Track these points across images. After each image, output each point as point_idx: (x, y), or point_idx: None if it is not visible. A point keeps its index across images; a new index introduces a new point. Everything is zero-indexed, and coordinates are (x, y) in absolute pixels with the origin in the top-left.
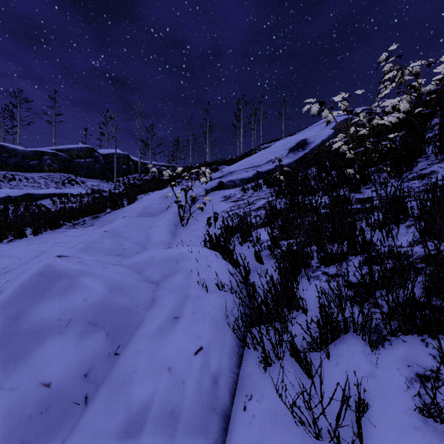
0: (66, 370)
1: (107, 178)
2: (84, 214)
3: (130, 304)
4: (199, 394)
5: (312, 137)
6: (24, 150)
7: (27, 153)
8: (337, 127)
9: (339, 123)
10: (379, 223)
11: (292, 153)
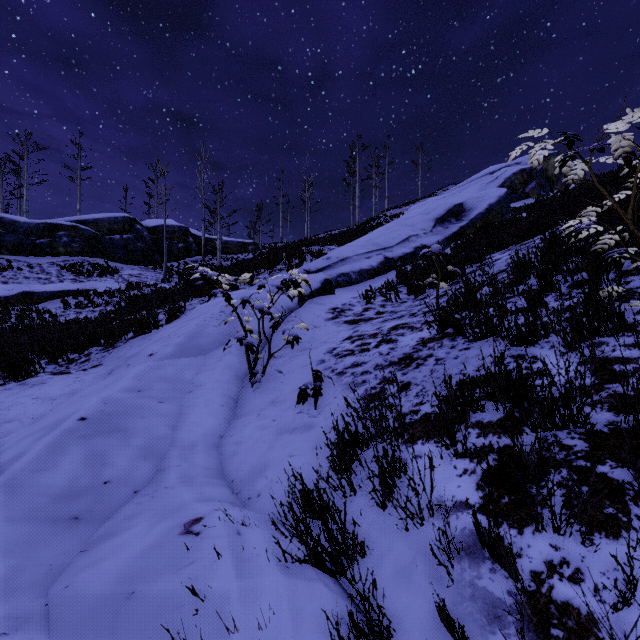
0: None
1: (155, 263)
2: (85, 346)
3: None
4: None
5: (472, 200)
6: (28, 223)
7: (32, 227)
8: (508, 184)
9: (511, 176)
10: None
11: (440, 226)
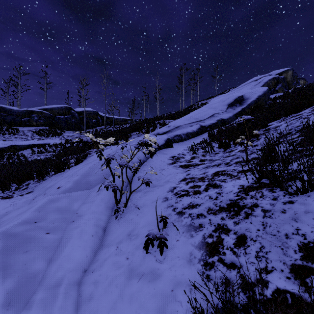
0: None
1: (81, 130)
2: (23, 180)
3: None
4: None
5: (248, 94)
6: (18, 110)
7: (20, 112)
8: (266, 85)
9: (268, 81)
10: None
11: (230, 108)
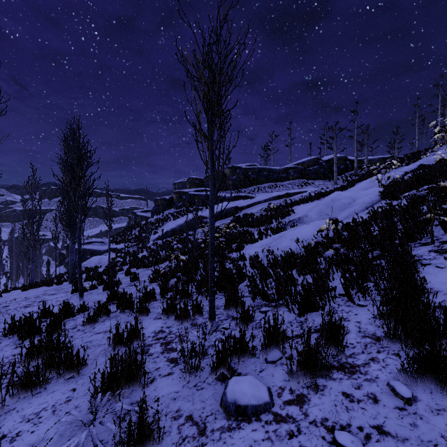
0: (346, 202)
1: (328, 178)
2: (328, 194)
3: (356, 196)
4: (369, 201)
5: None
6: (279, 169)
7: (281, 170)
8: None
9: None
10: (435, 170)
11: None
